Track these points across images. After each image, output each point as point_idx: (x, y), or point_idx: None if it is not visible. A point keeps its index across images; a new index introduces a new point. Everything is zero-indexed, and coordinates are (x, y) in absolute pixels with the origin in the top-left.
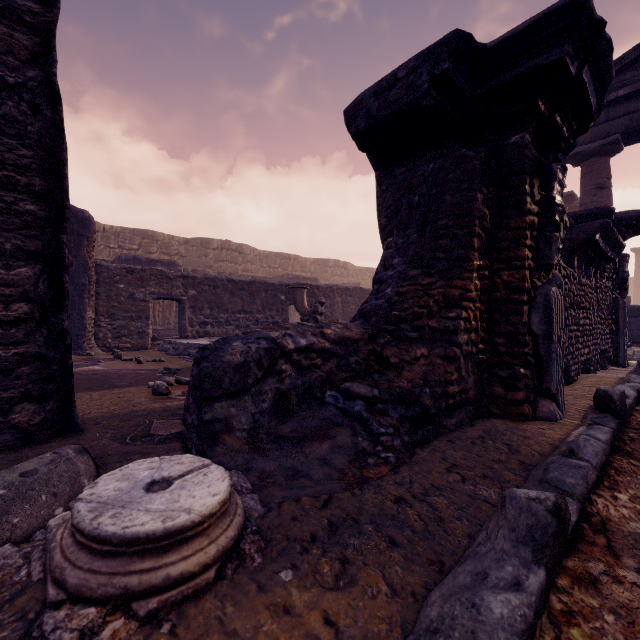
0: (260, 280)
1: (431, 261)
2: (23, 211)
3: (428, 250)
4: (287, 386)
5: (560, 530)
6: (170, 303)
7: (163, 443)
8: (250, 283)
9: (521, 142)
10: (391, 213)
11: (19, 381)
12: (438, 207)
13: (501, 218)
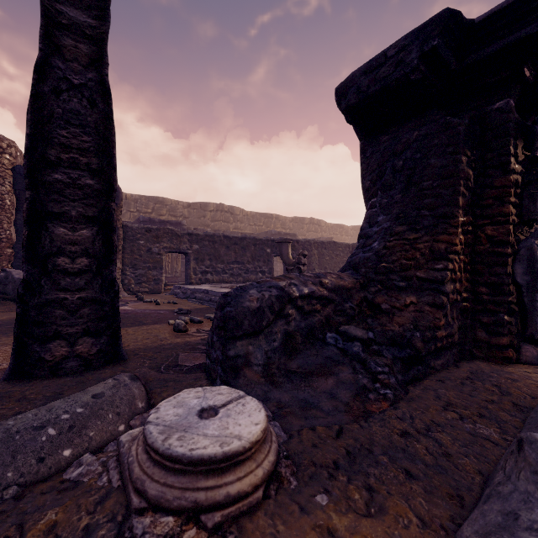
0: (250, 236)
1: (416, 218)
2: (84, 185)
3: (413, 208)
4: (293, 328)
5: None
6: (177, 255)
7: (190, 373)
8: (242, 239)
9: (505, 107)
10: (375, 176)
11: (81, 319)
12: (423, 170)
13: (484, 178)
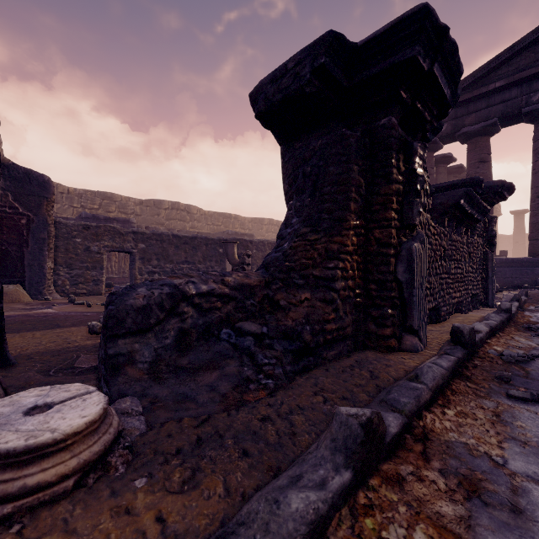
0: (201, 236)
1: (318, 221)
2: None
3: (316, 212)
4: (189, 325)
5: (368, 440)
6: (125, 255)
7: (82, 374)
8: (192, 238)
9: (388, 124)
10: (291, 181)
11: None
12: (324, 176)
13: (374, 186)
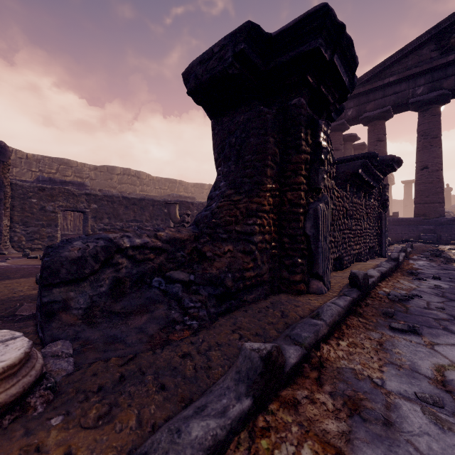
0: (148, 198)
1: (241, 184)
2: None
3: (239, 176)
4: (124, 274)
5: (267, 370)
6: (80, 214)
7: (21, 321)
8: (140, 200)
9: (298, 104)
10: (220, 150)
11: None
12: (246, 146)
13: (286, 155)
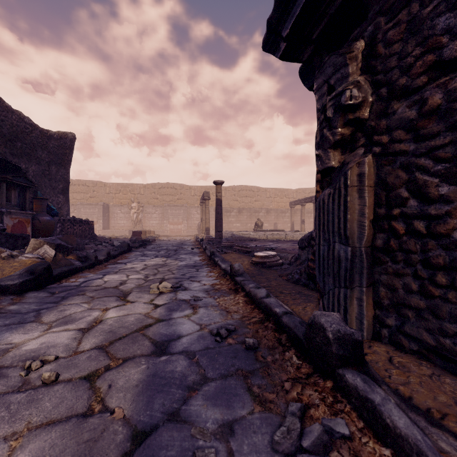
0: None
1: None
2: None
3: None
4: None
5: (230, 267)
6: None
7: None
8: None
9: None
10: None
11: None
12: None
13: None
